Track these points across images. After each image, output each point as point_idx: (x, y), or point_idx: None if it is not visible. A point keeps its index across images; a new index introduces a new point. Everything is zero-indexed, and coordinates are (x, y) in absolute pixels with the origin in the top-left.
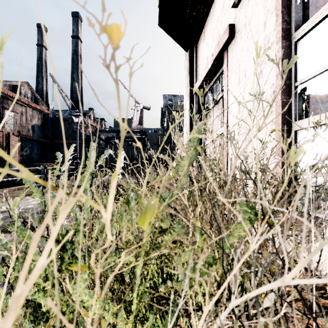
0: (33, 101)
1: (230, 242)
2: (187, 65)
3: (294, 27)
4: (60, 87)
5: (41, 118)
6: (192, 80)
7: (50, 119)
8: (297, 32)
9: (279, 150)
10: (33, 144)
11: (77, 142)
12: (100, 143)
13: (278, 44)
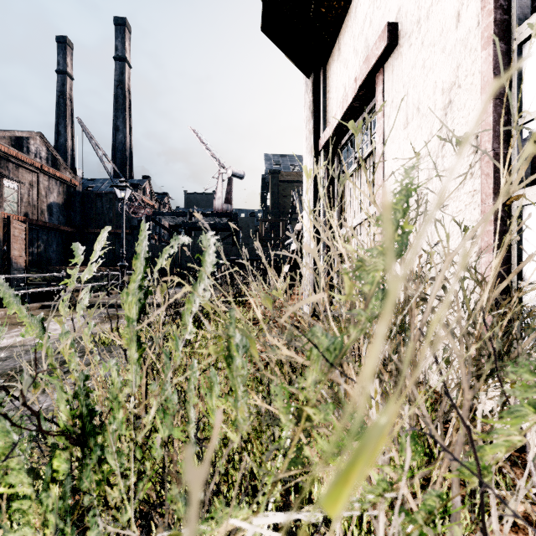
0: (50, 164)
1: (486, 458)
2: (309, 101)
3: (517, 17)
4: (94, 140)
5: (64, 192)
6: (318, 125)
7: (78, 194)
8: (523, 26)
9: (487, 242)
10: (50, 235)
11: (122, 231)
12: (161, 233)
13: (486, 50)
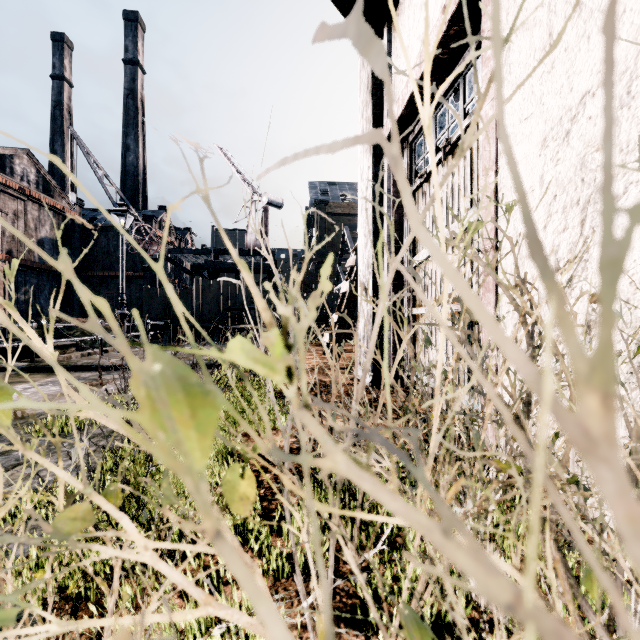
0: (41, 190)
1: None
2: (366, 78)
3: None
4: (92, 157)
5: (59, 224)
6: (379, 109)
7: (78, 228)
8: None
9: None
10: (41, 278)
11: (122, 270)
12: (182, 277)
13: None
